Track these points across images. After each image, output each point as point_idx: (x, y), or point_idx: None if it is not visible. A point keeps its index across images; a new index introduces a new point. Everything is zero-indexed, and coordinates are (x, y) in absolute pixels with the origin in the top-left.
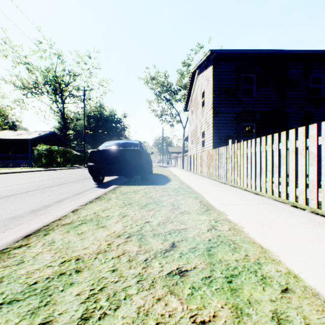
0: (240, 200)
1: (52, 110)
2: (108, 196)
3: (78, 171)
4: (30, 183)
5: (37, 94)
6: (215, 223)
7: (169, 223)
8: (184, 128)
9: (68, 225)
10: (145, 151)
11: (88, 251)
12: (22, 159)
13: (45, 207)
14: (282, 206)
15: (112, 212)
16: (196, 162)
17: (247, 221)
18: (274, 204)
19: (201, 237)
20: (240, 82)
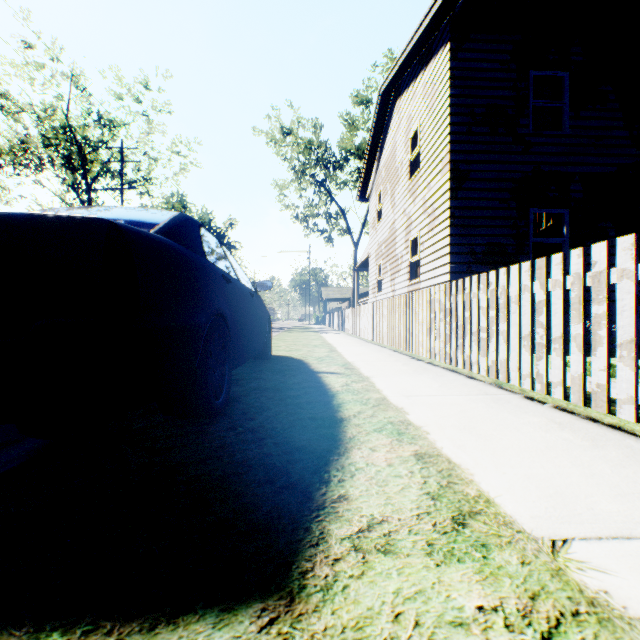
0: None
1: (66, 205)
2: None
3: None
4: None
5: (27, 166)
6: None
7: None
8: (356, 245)
9: None
10: (227, 270)
11: None
12: None
13: None
14: None
15: None
16: (411, 318)
17: None
18: None
19: None
20: (529, 92)
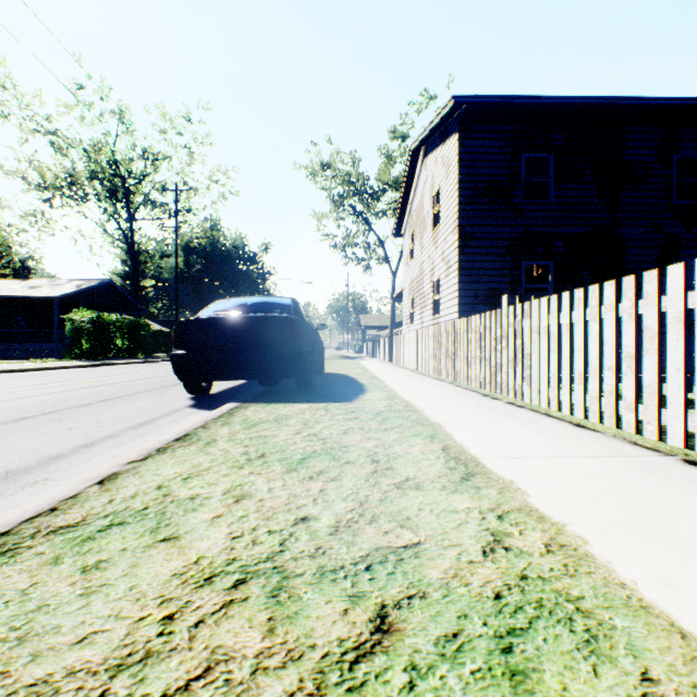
0: (547, 445)
1: (107, 235)
2: (210, 434)
3: (160, 369)
4: (37, 396)
5: (74, 199)
6: (500, 524)
7: (366, 523)
8: (394, 274)
9: (67, 531)
10: (308, 323)
11: (86, 657)
12: (40, 342)
13: (46, 463)
14: (662, 462)
15: (210, 484)
16: (423, 347)
17: (589, 516)
18: (637, 456)
19: (470, 583)
20: (521, 170)
